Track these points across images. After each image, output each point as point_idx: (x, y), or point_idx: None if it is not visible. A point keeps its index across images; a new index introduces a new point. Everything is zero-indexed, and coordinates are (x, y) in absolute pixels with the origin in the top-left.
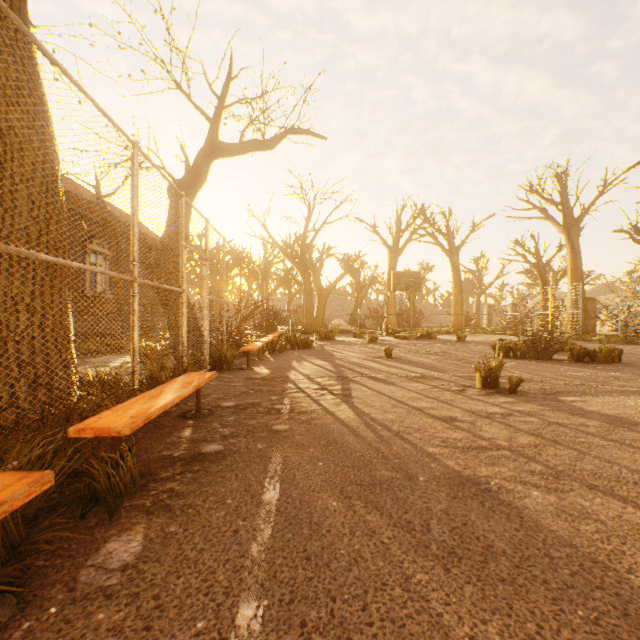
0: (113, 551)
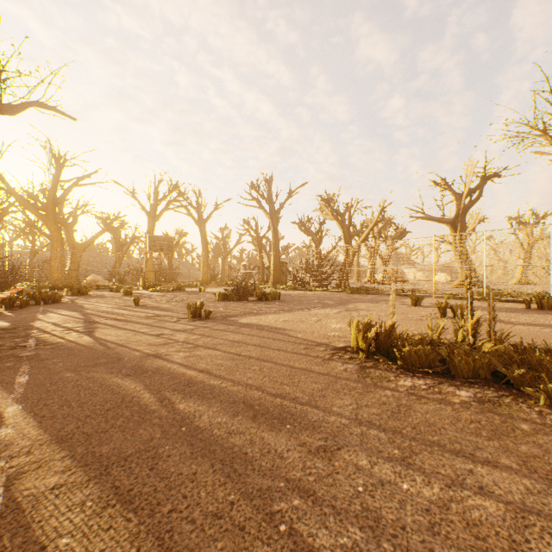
0: None
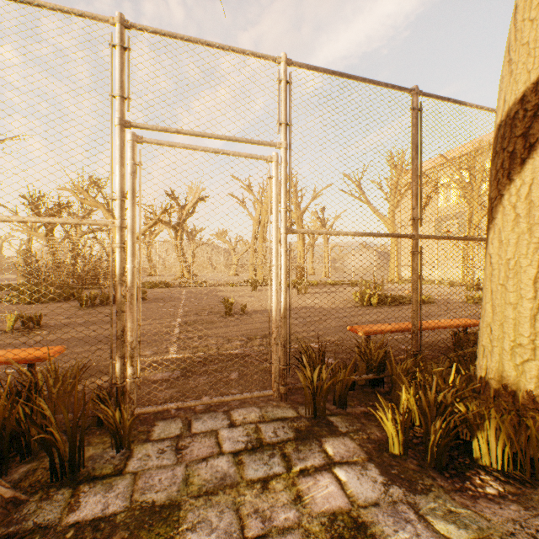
0: None
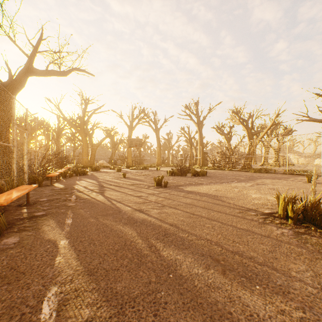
0: (7, 241)
